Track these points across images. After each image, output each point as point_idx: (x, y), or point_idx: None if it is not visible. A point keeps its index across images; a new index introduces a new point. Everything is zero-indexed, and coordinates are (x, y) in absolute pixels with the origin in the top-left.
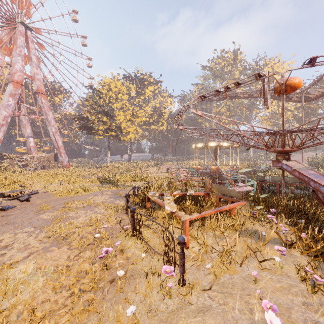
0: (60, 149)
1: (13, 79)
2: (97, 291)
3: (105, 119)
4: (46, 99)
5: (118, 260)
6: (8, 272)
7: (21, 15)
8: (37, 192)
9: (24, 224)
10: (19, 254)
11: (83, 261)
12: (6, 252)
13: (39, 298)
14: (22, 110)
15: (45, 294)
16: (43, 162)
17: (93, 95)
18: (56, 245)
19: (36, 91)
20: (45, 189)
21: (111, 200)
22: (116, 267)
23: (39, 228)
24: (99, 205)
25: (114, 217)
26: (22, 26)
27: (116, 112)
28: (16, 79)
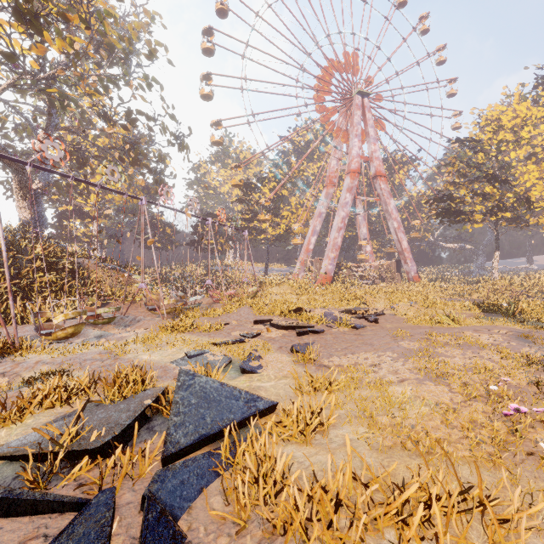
0: (404, 253)
1: (350, 170)
2: (504, 452)
3: (488, 190)
4: (386, 182)
5: (538, 434)
6: (386, 388)
7: (357, 83)
8: (383, 313)
9: (382, 347)
10: (392, 376)
11: (474, 411)
12: (377, 370)
13: (428, 423)
14: (358, 205)
15: (434, 422)
16: (382, 273)
17: (461, 151)
18: (430, 381)
19: (374, 176)
20: (392, 311)
21: (511, 344)
22: (535, 440)
23: (402, 356)
24: (486, 347)
25: (522, 374)
26: (358, 97)
27: (515, 169)
28: (353, 168)
